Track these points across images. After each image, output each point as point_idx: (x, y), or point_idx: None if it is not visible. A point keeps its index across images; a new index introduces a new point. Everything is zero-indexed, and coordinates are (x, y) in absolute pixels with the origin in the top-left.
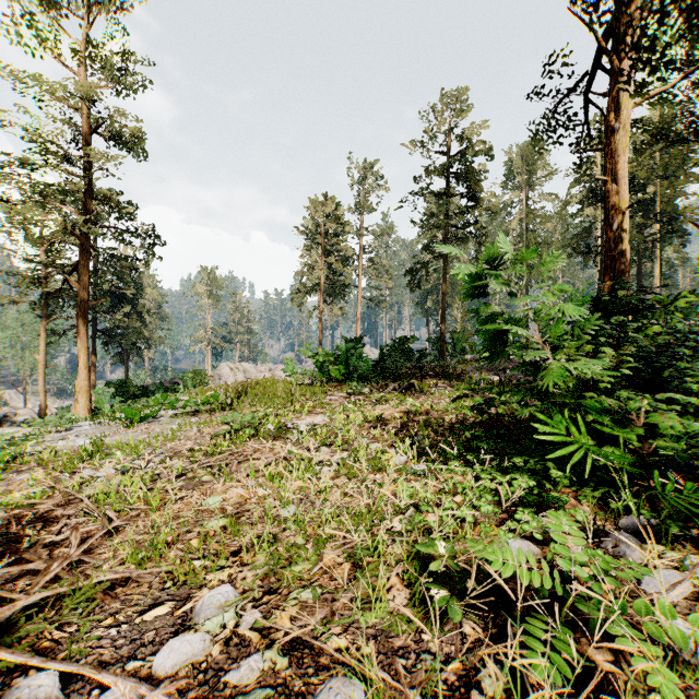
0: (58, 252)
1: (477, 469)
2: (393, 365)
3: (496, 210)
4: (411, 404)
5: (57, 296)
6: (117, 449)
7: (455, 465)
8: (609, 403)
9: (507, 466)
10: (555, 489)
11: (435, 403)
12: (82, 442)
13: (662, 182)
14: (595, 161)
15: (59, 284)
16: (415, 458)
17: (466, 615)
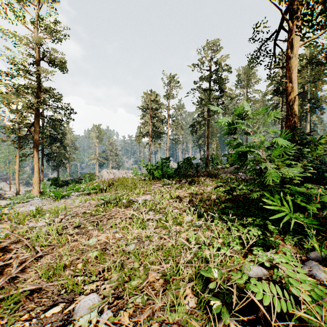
0: (25, 117)
1: (229, 224)
2: (184, 170)
3: (232, 97)
4: (193, 190)
5: (24, 138)
6: (48, 212)
7: (217, 221)
8: (299, 190)
9: (244, 223)
10: (270, 235)
11: (205, 189)
12: (32, 208)
13: (310, 84)
14: (279, 74)
15: (25, 132)
16: (196, 217)
17: (231, 315)
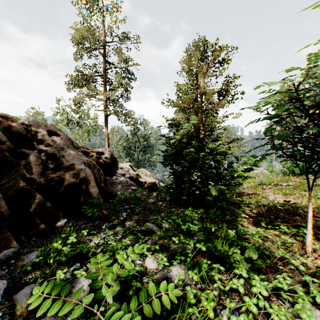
0: None
1: None
2: None
3: None
4: None
5: None
6: None
7: None
8: None
9: None
10: None
11: None
12: None
13: None
14: None
15: None
16: None
17: None
